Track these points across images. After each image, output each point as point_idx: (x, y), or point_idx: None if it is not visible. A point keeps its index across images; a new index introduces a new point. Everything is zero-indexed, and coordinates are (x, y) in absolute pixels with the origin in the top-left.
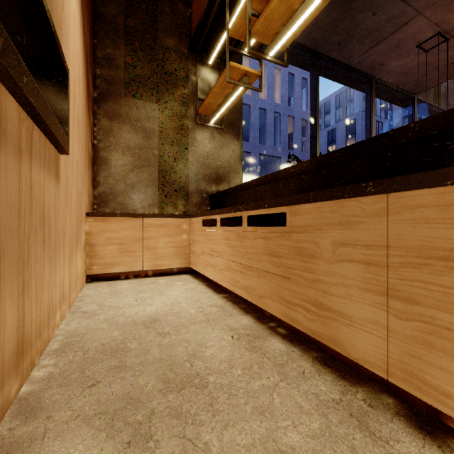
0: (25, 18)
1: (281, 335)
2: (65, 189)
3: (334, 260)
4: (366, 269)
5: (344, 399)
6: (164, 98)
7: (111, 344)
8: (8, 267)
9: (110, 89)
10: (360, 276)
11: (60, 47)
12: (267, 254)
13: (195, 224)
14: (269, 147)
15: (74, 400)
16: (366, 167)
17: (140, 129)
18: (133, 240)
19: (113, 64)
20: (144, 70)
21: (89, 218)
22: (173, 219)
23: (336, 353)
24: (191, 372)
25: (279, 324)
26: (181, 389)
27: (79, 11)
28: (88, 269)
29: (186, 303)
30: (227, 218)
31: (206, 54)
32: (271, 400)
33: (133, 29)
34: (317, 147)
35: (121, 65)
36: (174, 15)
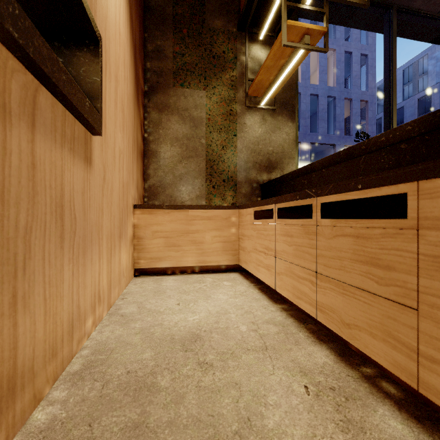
0: None
1: (393, 399)
2: (102, 177)
3: None
4: None
5: None
6: (212, 84)
7: (137, 374)
8: None
9: (159, 80)
10: None
11: (85, 1)
12: (360, 261)
13: (245, 216)
14: (322, 134)
15: None
16: None
17: (188, 118)
18: (179, 233)
19: (162, 55)
20: (192, 57)
21: (136, 210)
22: (221, 211)
23: None
24: None
25: (381, 372)
26: None
27: None
28: (135, 263)
29: (236, 315)
30: (287, 207)
31: (257, 29)
32: None
33: (181, 16)
34: (393, 122)
35: (170, 55)
36: None
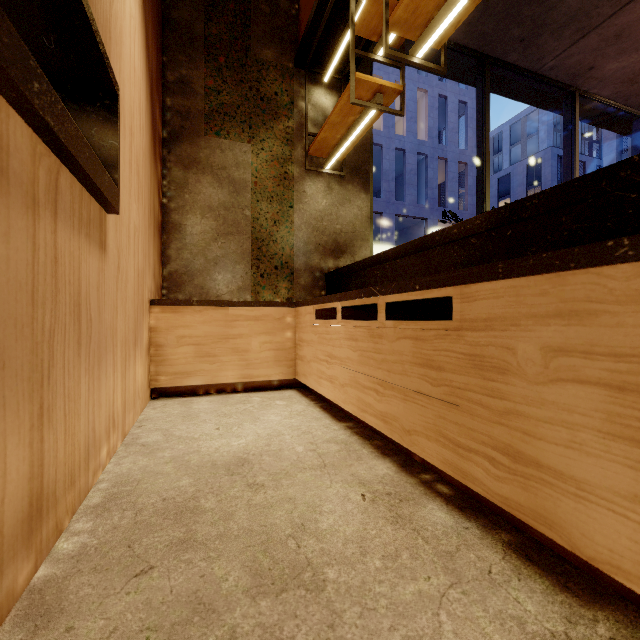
0: (49, 5)
1: (444, 496)
2: (116, 266)
3: (546, 379)
4: (615, 397)
5: (573, 633)
6: (260, 136)
7: (176, 500)
8: (13, 383)
9: (184, 125)
10: (602, 410)
11: (104, 53)
12: (418, 364)
13: (304, 316)
14: (411, 204)
15: (112, 599)
16: (588, 220)
17: (226, 180)
18: (216, 339)
19: (188, 89)
20: (231, 96)
21: (154, 307)
22: (272, 309)
23: (545, 538)
24: (297, 559)
25: (439, 477)
26: (282, 591)
27: (139, 12)
28: (153, 381)
29: (291, 436)
30: (352, 306)
31: (320, 68)
32: (437, 625)
33: (217, 38)
34: (487, 200)
35: (200, 91)
36: (274, 14)
